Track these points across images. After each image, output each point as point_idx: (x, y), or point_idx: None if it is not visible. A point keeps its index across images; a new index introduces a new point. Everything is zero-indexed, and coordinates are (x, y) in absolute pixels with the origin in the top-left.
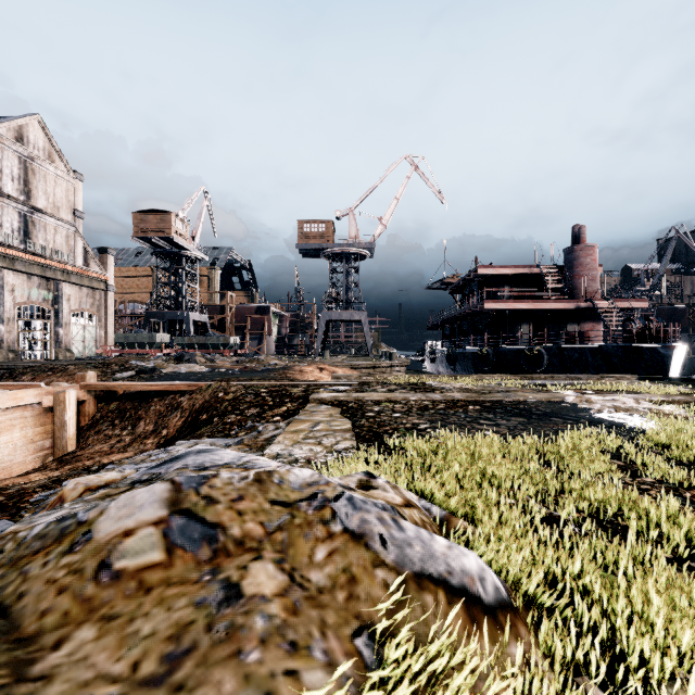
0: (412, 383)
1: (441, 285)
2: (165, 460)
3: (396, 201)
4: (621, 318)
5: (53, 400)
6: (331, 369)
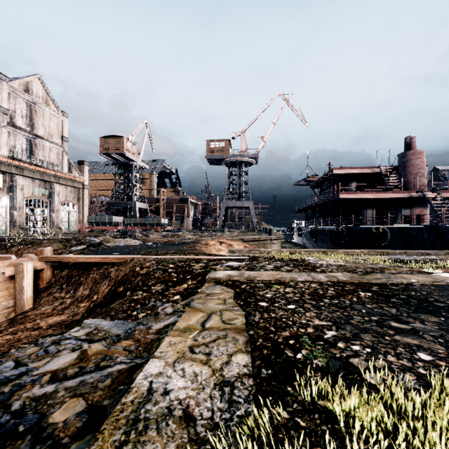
0: (292, 259)
1: (305, 182)
2: None
3: (273, 125)
4: (447, 205)
5: (15, 270)
6: (228, 242)
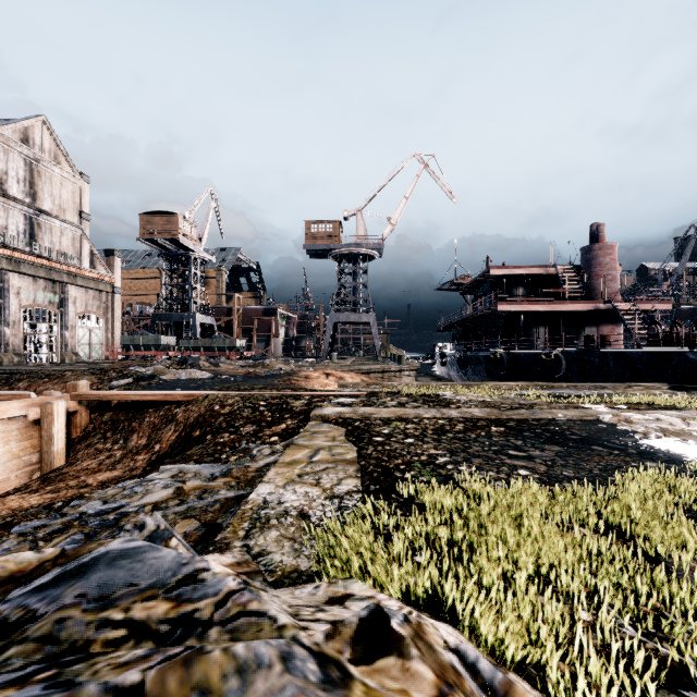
0: (424, 394)
1: (451, 286)
2: (63, 573)
3: (406, 200)
4: (644, 321)
5: (41, 412)
6: (338, 375)
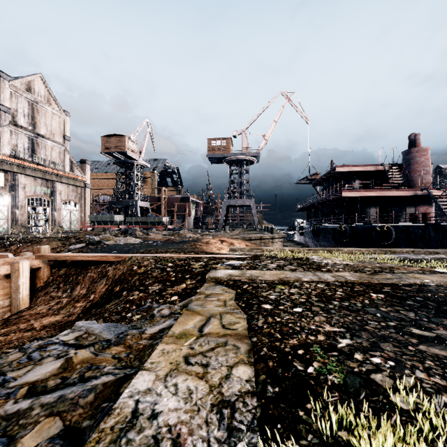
0: (296, 258)
1: (307, 180)
2: None
3: (275, 123)
4: None
5: (10, 268)
6: (229, 241)
